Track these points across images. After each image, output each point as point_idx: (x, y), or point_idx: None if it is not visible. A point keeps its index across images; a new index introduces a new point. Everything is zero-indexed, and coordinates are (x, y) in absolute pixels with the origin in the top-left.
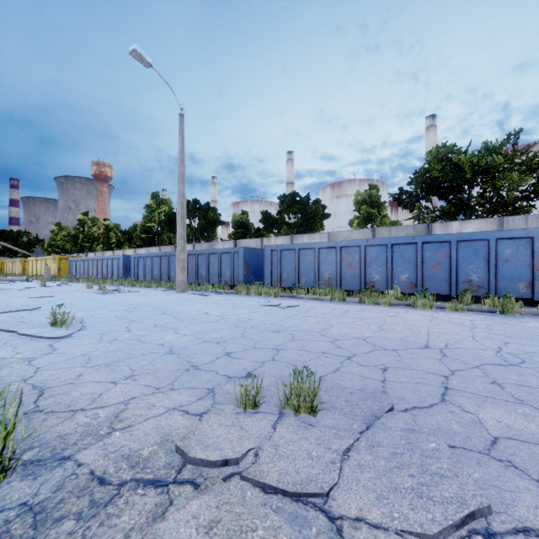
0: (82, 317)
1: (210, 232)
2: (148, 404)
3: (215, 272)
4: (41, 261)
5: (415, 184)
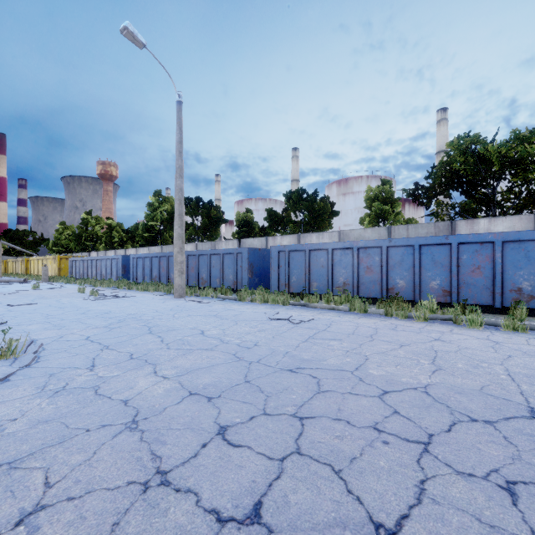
0: (41, 342)
1: (213, 231)
2: None
3: (216, 274)
4: (42, 261)
5: (434, 178)
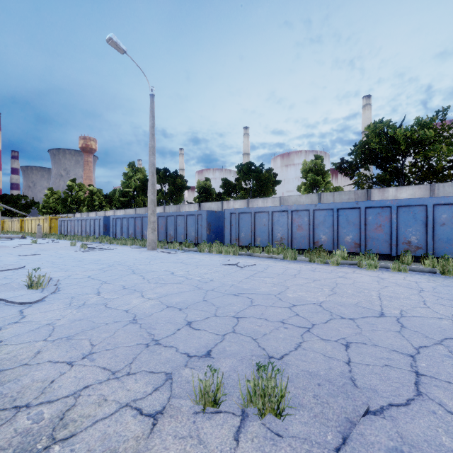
0: (58, 279)
1: (178, 196)
2: (100, 398)
3: (181, 231)
4: (35, 221)
5: (355, 155)
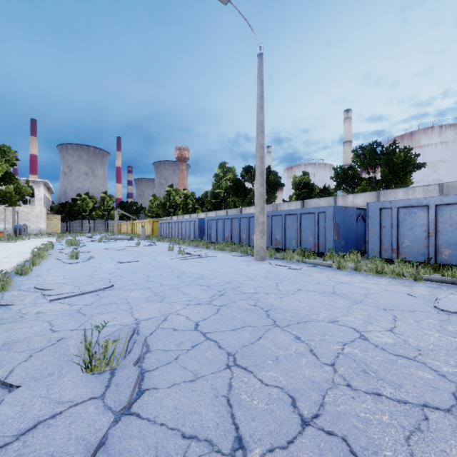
0: (145, 337)
1: (270, 195)
2: None
3: (292, 236)
4: (142, 223)
5: None
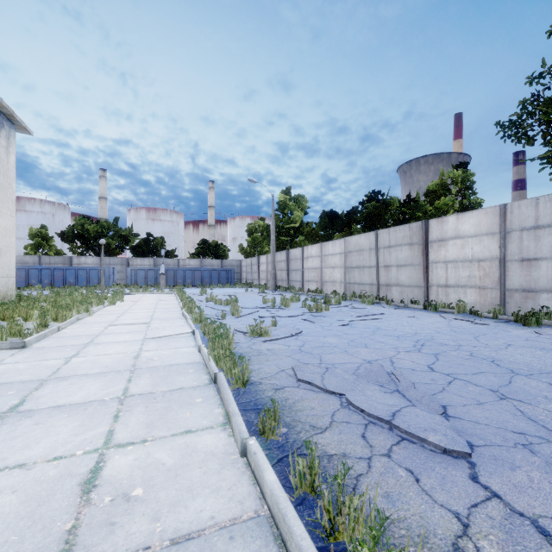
0: None
1: None
2: None
3: None
4: None
5: (68, 233)
